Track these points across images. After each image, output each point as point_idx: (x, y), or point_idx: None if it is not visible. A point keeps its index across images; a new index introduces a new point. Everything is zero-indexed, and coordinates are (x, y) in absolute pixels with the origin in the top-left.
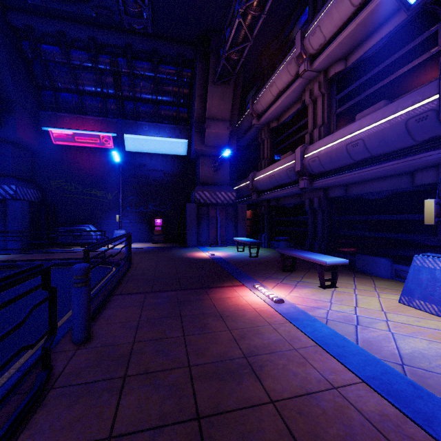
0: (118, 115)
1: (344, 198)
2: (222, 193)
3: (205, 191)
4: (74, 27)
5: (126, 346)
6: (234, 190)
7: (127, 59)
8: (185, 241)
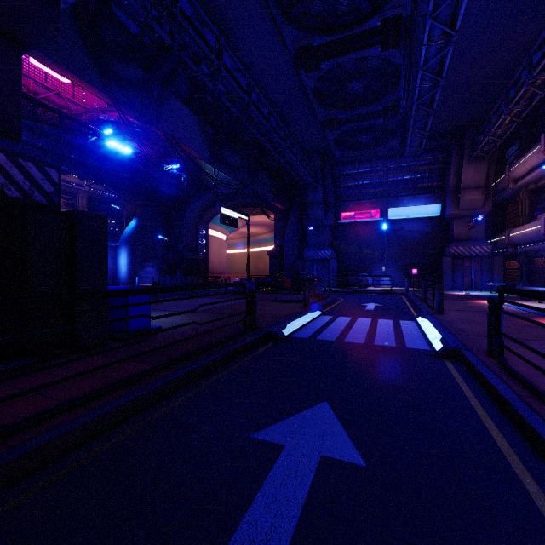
0: (384, 195)
1: None
2: (476, 247)
3: (459, 247)
4: (364, 153)
5: None
6: (489, 244)
7: (395, 161)
8: None
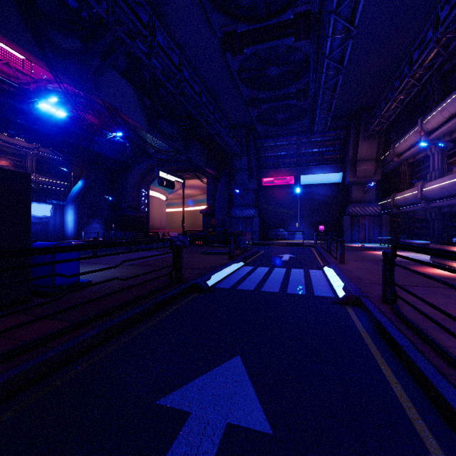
0: (298, 165)
1: (450, 212)
2: (369, 208)
3: (356, 207)
4: (281, 129)
5: None
6: (379, 205)
7: (306, 136)
8: None
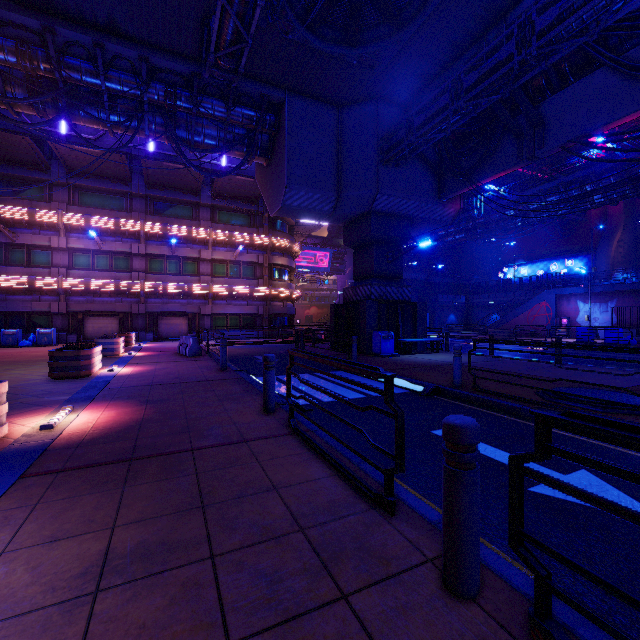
0: None
1: None
2: None
3: None
4: None
5: (351, 583)
6: None
7: None
8: None
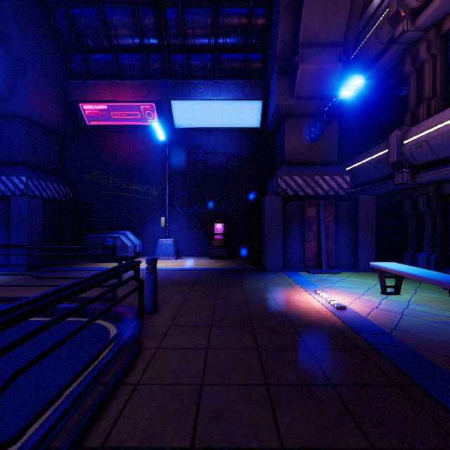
0: (164, 75)
1: None
2: (325, 177)
3: (295, 176)
4: None
5: None
6: (347, 172)
7: None
8: (259, 259)
